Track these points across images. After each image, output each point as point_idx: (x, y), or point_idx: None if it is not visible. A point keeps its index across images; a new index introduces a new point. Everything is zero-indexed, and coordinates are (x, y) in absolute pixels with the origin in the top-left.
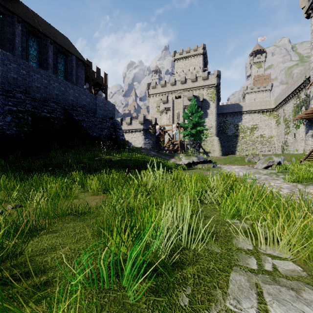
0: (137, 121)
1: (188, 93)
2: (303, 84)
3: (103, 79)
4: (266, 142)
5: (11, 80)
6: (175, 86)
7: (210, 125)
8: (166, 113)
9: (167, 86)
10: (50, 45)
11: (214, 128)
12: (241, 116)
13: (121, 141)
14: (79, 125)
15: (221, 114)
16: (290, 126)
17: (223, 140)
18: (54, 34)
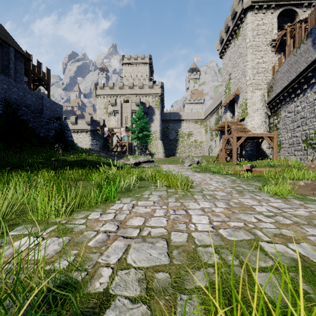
0: (83, 121)
1: (136, 99)
2: (220, 104)
3: (45, 74)
4: (199, 146)
5: None
6: (124, 90)
7: (155, 130)
8: (114, 116)
9: (116, 89)
10: None
11: (159, 132)
12: (181, 123)
13: (70, 142)
14: (24, 125)
15: (164, 120)
16: (213, 135)
17: (166, 143)
18: None
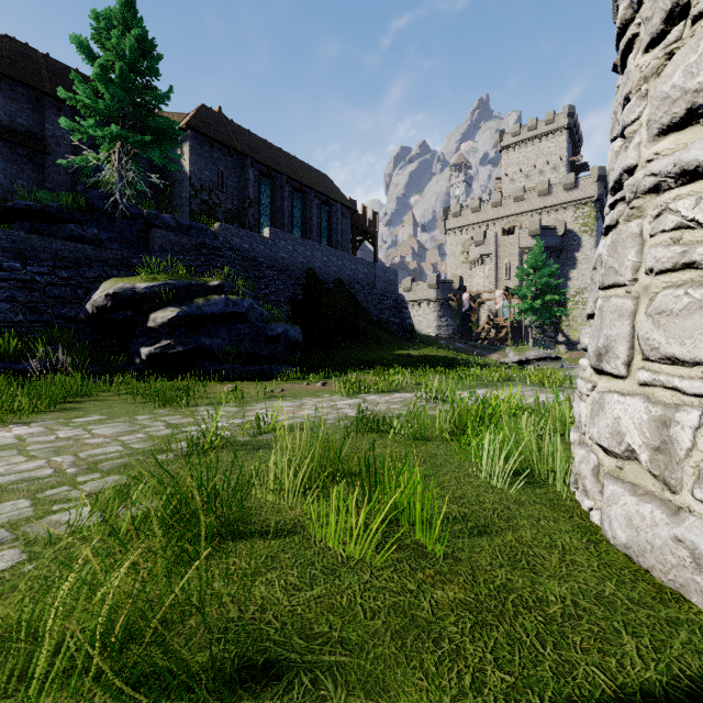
0: (424, 284)
1: (530, 222)
2: None
3: (371, 223)
4: None
5: (299, 266)
6: (503, 208)
7: (582, 286)
8: (482, 266)
9: (486, 210)
10: (314, 199)
11: None
12: None
13: (408, 327)
14: (357, 308)
15: None
16: None
17: None
18: (315, 180)
